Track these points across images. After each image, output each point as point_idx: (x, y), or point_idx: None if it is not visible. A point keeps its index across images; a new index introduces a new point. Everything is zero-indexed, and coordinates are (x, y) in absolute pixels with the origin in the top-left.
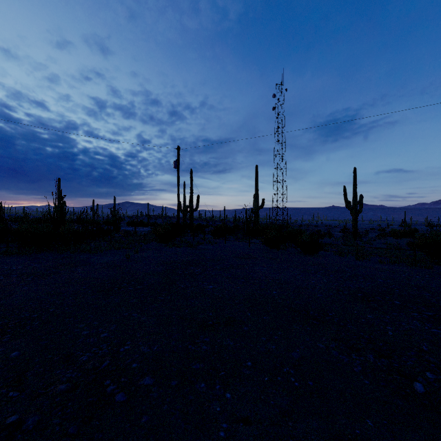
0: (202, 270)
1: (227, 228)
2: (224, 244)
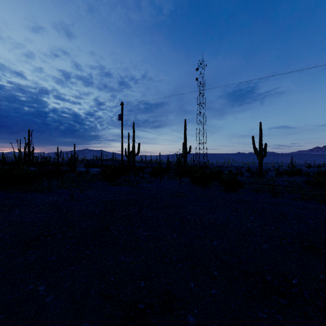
0: (139, 211)
1: (161, 169)
2: (159, 182)
